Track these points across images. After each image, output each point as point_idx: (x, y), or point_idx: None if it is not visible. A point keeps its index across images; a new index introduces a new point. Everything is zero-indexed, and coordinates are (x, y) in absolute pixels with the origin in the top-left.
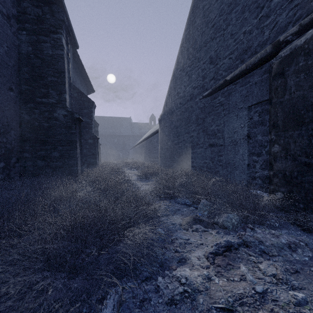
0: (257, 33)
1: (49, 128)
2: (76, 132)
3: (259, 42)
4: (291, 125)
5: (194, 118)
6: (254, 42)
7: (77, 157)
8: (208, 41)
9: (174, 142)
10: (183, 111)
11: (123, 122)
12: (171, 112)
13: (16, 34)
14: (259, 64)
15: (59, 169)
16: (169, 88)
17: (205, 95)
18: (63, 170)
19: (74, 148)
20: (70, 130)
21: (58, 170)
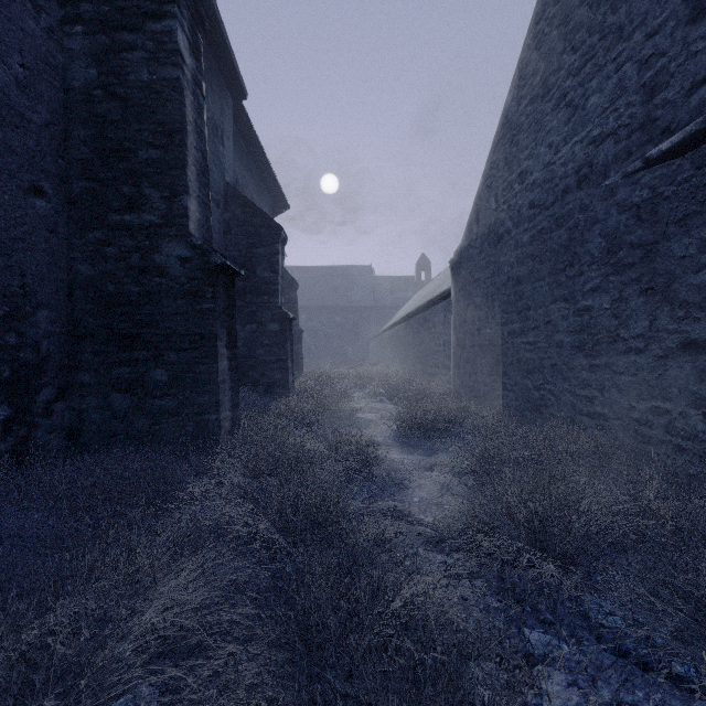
0: None
1: (143, 299)
2: (215, 308)
3: None
4: None
5: (597, 245)
6: None
7: (218, 384)
8: None
9: (508, 328)
10: (543, 228)
11: (356, 278)
12: (495, 237)
13: (59, 36)
14: None
15: (170, 420)
16: (490, 167)
17: (662, 151)
18: (181, 422)
19: (209, 356)
20: (198, 302)
21: (167, 422)
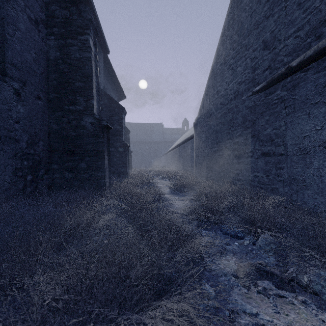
0: None
1: (77, 137)
2: (104, 141)
3: None
4: None
5: (240, 120)
6: None
7: (105, 169)
8: (260, 21)
9: (213, 149)
10: (224, 112)
11: (155, 128)
12: (209, 114)
13: (45, 40)
14: None
15: (87, 182)
16: (207, 87)
17: (256, 90)
18: (91, 183)
19: (101, 158)
20: (97, 139)
21: (86, 183)
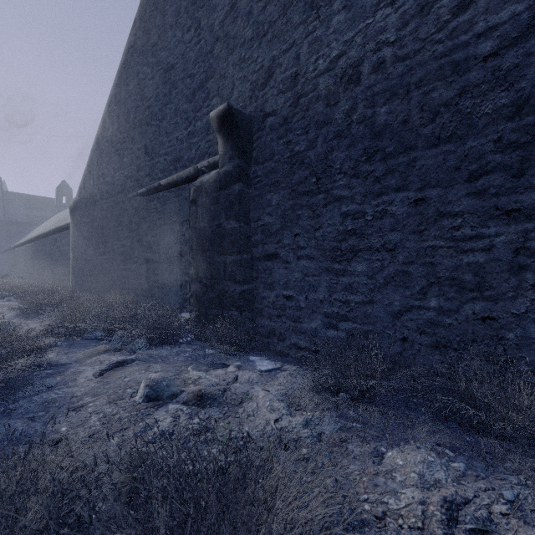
0: (187, 147)
1: None
2: None
3: (189, 157)
4: (200, 251)
5: (127, 219)
6: (184, 154)
7: None
8: (143, 122)
9: (99, 251)
10: (111, 205)
11: None
12: (93, 201)
13: None
14: (188, 181)
15: None
16: (90, 161)
17: (140, 193)
18: None
19: None
20: None
21: None
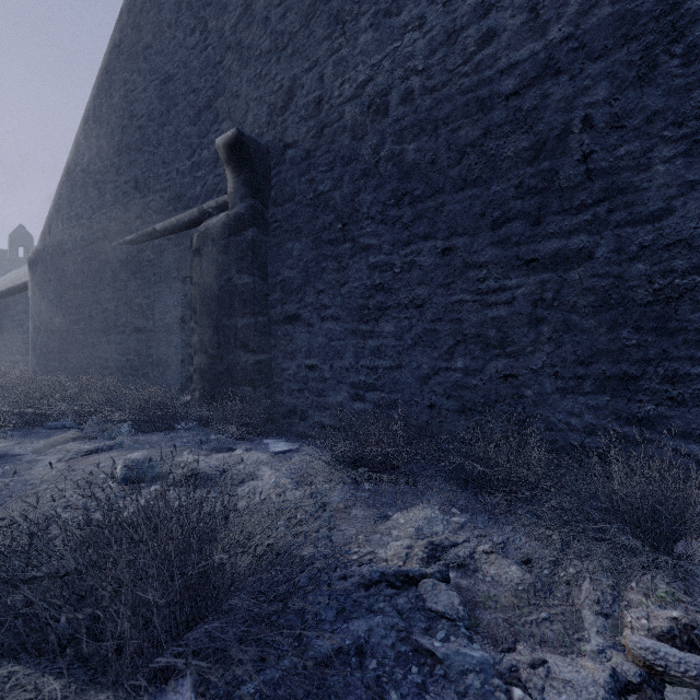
0: (191, 182)
1: None
2: None
3: (193, 195)
4: (205, 313)
5: (110, 276)
6: (187, 191)
7: None
8: (132, 148)
9: (70, 318)
10: (88, 256)
11: None
12: (62, 250)
13: None
14: (191, 226)
15: None
16: (58, 197)
17: (128, 240)
18: None
19: None
20: None
21: None
